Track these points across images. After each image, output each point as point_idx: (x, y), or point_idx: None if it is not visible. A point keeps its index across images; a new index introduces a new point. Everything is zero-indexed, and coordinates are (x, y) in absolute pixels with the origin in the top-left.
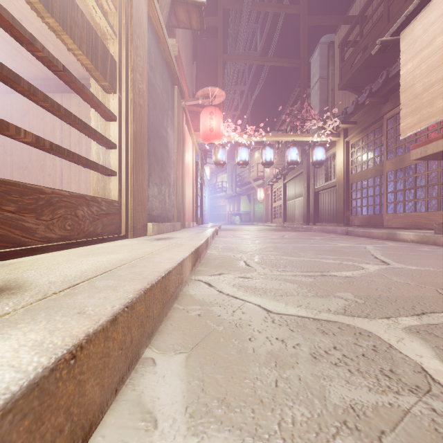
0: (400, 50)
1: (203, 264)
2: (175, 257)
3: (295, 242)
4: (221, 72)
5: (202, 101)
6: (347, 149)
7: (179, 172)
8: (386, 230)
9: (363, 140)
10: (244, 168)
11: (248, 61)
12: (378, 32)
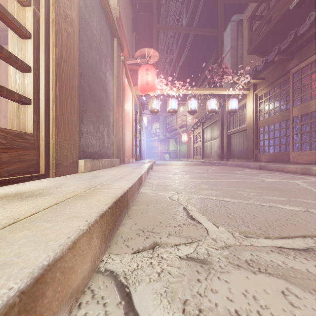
0: (315, 5)
1: (131, 214)
2: (15, 268)
3: (223, 177)
4: (155, 38)
5: (140, 60)
6: (256, 100)
7: (119, 114)
8: (298, 165)
9: (270, 92)
10: (172, 119)
11: (176, 30)
12: (284, 3)
